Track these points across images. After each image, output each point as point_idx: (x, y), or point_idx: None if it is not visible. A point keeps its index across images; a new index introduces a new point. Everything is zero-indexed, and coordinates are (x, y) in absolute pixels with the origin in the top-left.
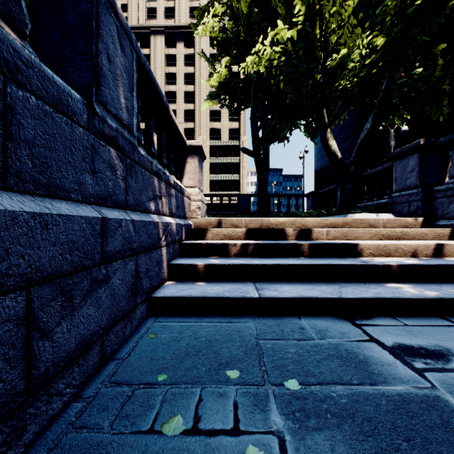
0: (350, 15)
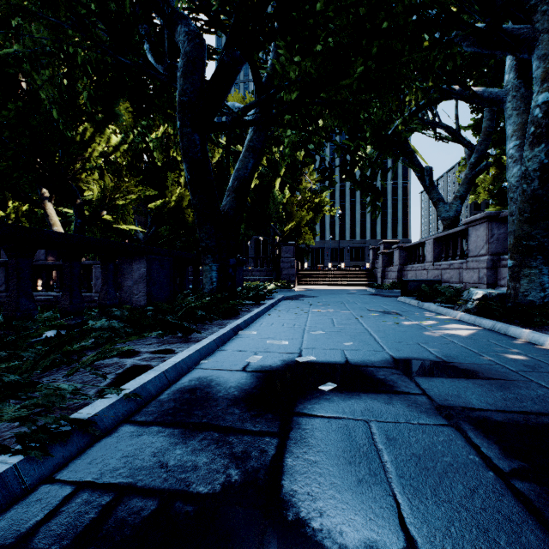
0: (25, 213)
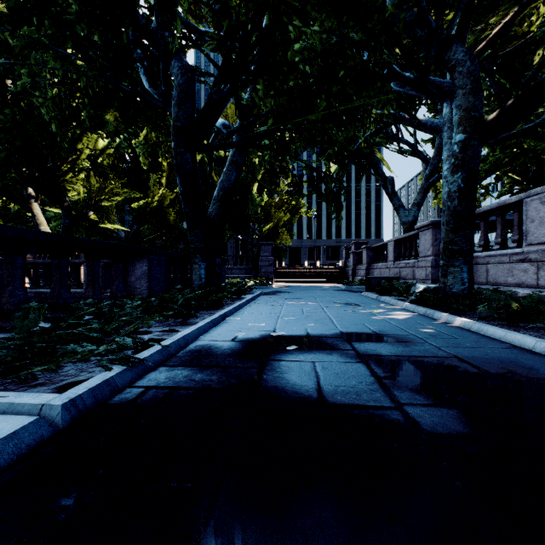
0: None
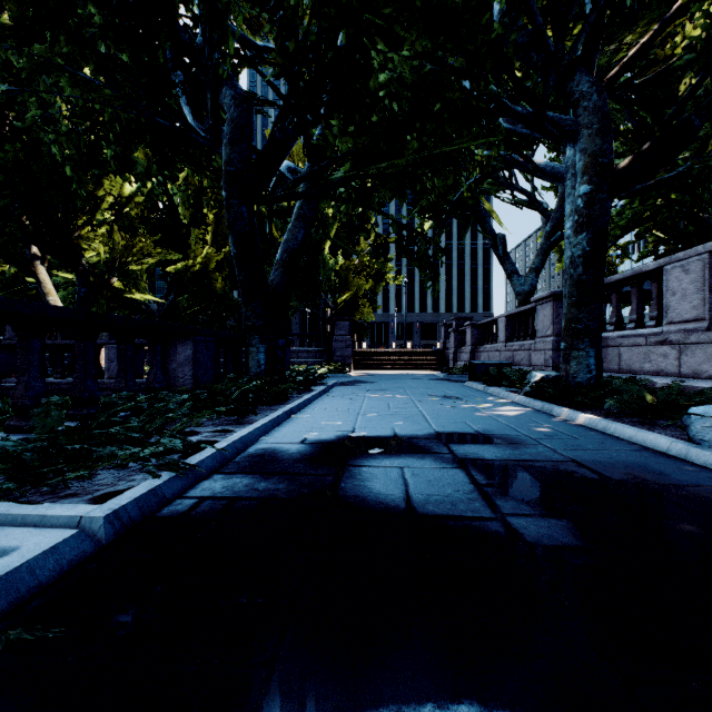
0: None
